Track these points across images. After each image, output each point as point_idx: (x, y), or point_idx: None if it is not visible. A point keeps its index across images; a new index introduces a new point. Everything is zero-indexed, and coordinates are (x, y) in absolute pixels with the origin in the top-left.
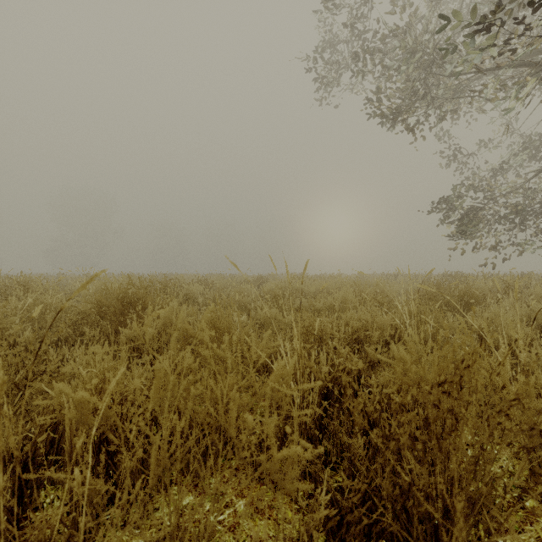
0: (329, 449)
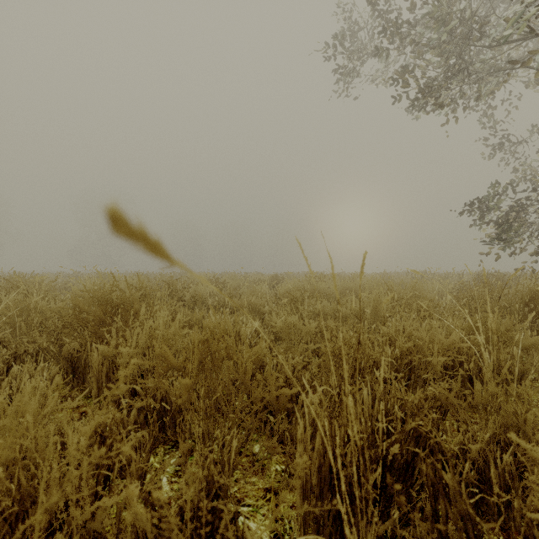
0: None
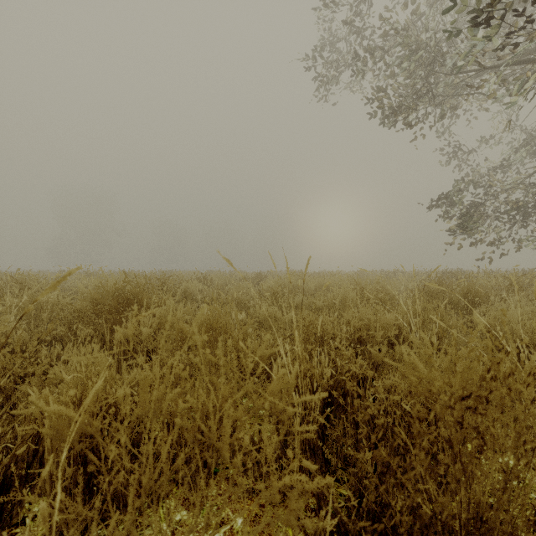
0: (333, 462)
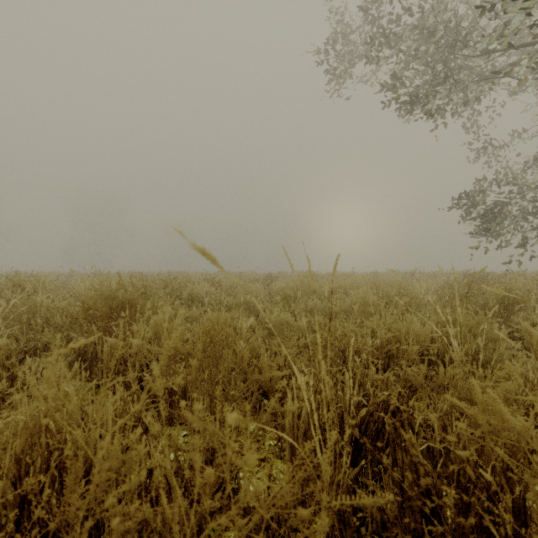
0: None
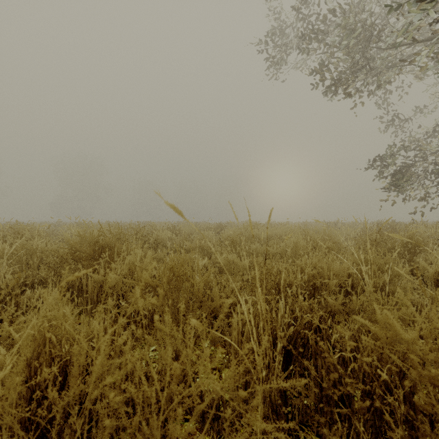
0: (300, 434)
